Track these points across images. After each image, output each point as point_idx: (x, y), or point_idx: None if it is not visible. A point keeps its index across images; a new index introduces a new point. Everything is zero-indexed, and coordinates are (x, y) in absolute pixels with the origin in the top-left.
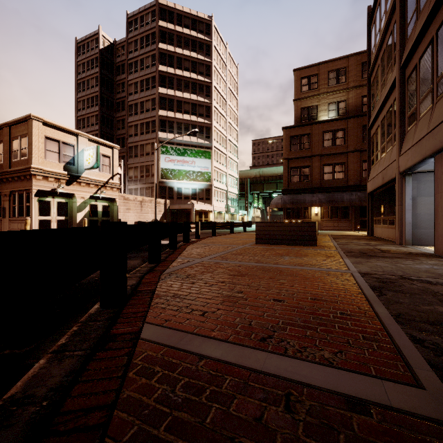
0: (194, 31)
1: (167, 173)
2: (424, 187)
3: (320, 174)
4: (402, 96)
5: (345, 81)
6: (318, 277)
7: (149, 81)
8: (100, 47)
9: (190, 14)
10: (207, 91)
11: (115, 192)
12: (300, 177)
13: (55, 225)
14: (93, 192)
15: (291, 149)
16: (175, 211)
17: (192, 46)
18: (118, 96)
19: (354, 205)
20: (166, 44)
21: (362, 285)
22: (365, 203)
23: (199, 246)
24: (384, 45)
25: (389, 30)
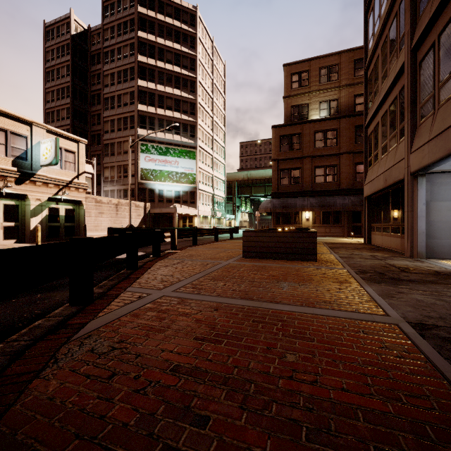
0: (177, 21)
1: (147, 173)
2: (439, 191)
3: (311, 177)
4: (413, 83)
5: (336, 78)
6: (351, 340)
7: (128, 72)
8: (71, 32)
9: (173, 3)
10: (191, 86)
11: (82, 194)
12: (290, 180)
13: (1, 232)
14: (53, 193)
15: (280, 150)
16: (157, 215)
17: (175, 36)
18: (92, 88)
19: (346, 210)
20: (146, 33)
21: (445, 370)
22: (358, 207)
23: (169, 263)
24: (386, 31)
25: (393, 13)
